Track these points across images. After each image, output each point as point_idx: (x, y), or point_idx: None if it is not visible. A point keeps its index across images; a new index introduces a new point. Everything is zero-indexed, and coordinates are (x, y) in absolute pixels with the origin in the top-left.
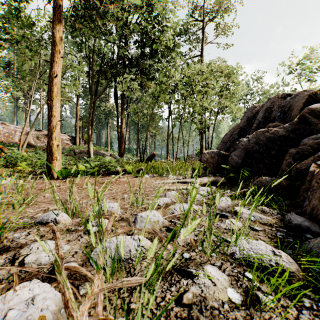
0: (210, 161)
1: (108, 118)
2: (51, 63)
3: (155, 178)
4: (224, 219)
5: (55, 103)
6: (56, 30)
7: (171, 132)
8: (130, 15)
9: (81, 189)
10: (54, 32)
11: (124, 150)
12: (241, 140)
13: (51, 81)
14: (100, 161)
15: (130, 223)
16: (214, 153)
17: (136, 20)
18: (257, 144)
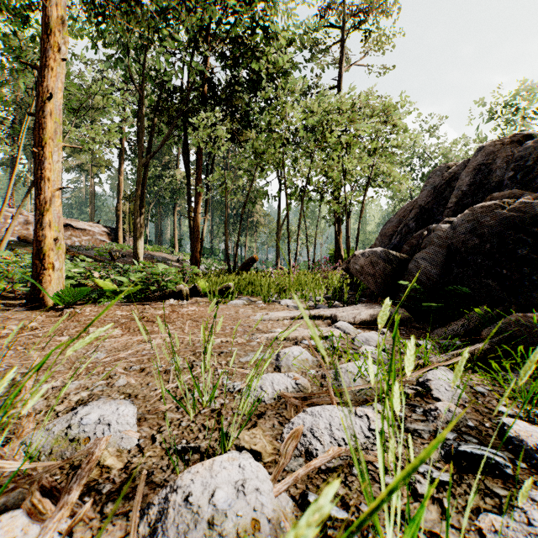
0: (369, 272)
1: (175, 196)
2: (42, 71)
3: (254, 307)
4: (496, 486)
5: (49, 152)
6: (53, 3)
7: (284, 220)
8: (210, 4)
9: (77, 339)
10: (47, 8)
11: (200, 251)
12: (435, 228)
13: (42, 108)
14: (146, 272)
15: (138, 535)
16: (377, 254)
17: (222, 16)
18: (476, 235)
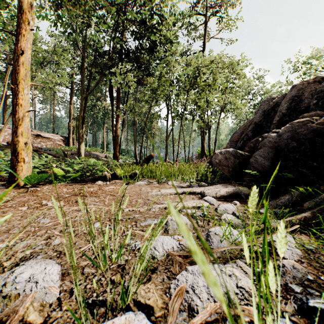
0: (224, 164)
1: (104, 118)
2: (17, 36)
3: (151, 186)
4: None
5: (22, 88)
6: None
7: (170, 132)
8: None
9: (33, 208)
10: None
11: (119, 151)
12: (267, 136)
13: (17, 60)
14: (84, 164)
15: None
16: (229, 153)
17: (132, 7)
18: (294, 140)
